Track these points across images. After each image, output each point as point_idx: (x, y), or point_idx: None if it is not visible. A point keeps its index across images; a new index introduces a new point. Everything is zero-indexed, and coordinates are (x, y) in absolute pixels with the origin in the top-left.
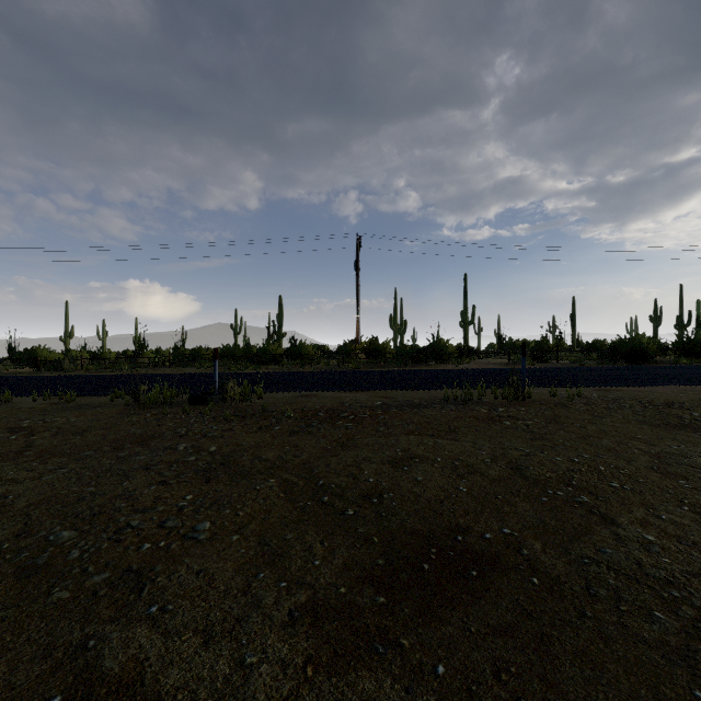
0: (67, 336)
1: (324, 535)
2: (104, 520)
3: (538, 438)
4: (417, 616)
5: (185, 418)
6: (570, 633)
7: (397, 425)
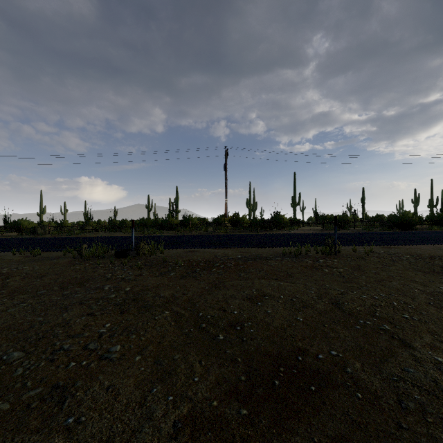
0: (41, 212)
1: (202, 355)
2: (45, 344)
3: (348, 281)
4: (272, 427)
5: (111, 267)
6: None
7: (252, 272)
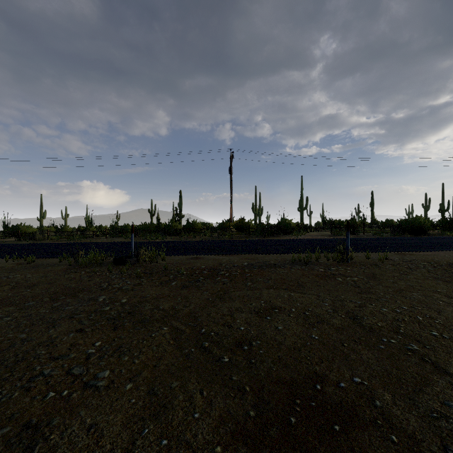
0: (41, 217)
1: (204, 382)
2: (23, 368)
3: (364, 292)
4: None
5: (109, 275)
6: None
7: (259, 281)
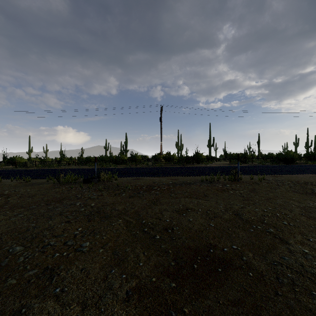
0: (29, 151)
1: (145, 249)
2: (37, 241)
3: (246, 199)
4: (192, 294)
5: (81, 190)
6: (271, 304)
7: (179, 193)
